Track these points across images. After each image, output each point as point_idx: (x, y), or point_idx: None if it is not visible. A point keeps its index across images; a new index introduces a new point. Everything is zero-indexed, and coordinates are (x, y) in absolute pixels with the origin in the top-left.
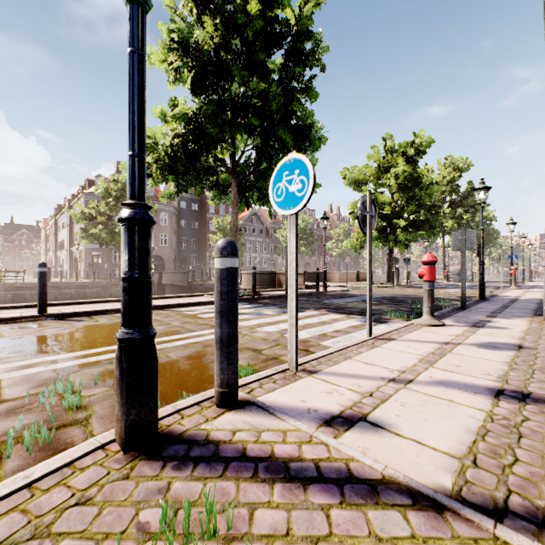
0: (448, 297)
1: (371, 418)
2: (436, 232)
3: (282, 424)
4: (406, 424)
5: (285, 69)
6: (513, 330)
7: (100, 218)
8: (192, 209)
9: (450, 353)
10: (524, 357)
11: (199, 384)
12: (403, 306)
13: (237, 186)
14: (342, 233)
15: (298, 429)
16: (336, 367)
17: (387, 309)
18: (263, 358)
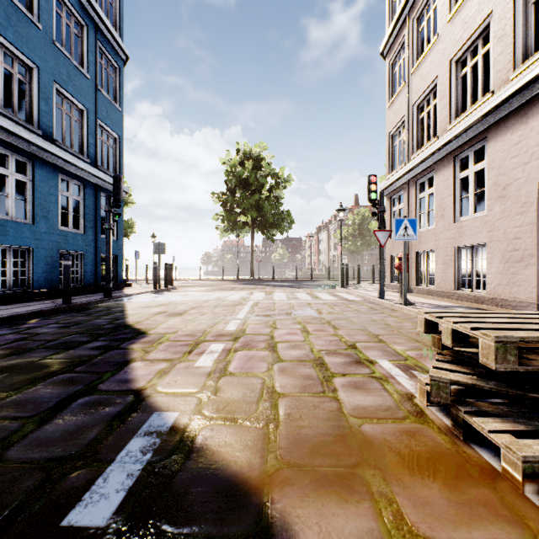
0: None
1: None
2: None
3: None
4: None
5: None
6: None
7: (349, 238)
8: None
9: None
10: None
11: None
12: None
13: None
14: None
15: None
16: None
17: None
18: None
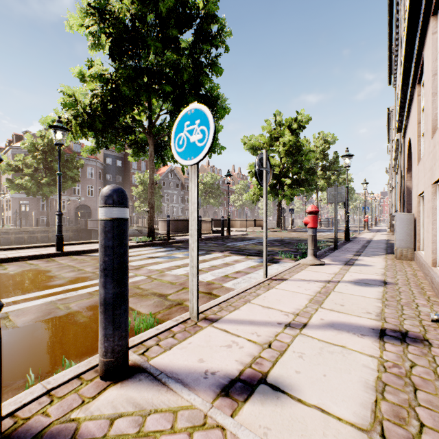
0: (322, 239)
1: (271, 378)
2: (313, 188)
3: (173, 399)
4: (307, 383)
5: (195, 45)
6: (375, 267)
7: (26, 170)
8: (117, 165)
9: (334, 292)
10: (391, 292)
11: (93, 341)
12: (290, 248)
13: (153, 145)
14: (243, 188)
15: (191, 405)
16: (236, 313)
17: (278, 250)
18: (168, 305)
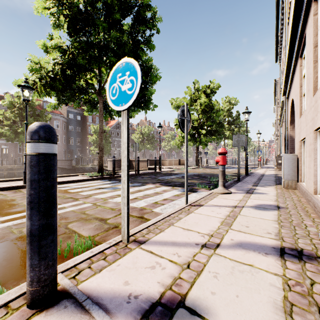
0: (228, 174)
1: (189, 301)
2: (221, 137)
3: None
4: (222, 306)
5: (133, 27)
6: (269, 195)
7: (6, 122)
8: (77, 119)
9: (240, 215)
10: (284, 215)
11: None
12: (205, 180)
13: (102, 103)
14: (171, 137)
15: None
16: (161, 235)
17: (196, 182)
18: (106, 228)
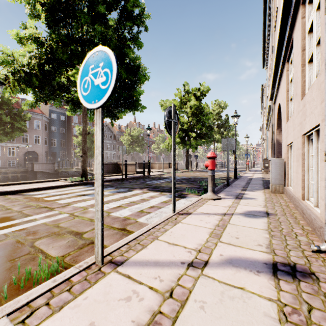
0: (218, 177)
1: None
2: (211, 140)
3: None
4: None
5: (120, 22)
6: (258, 200)
7: None
8: (61, 119)
9: (229, 224)
10: (273, 223)
11: None
12: (195, 184)
13: None
14: (161, 140)
15: None
16: (143, 252)
17: (185, 187)
18: (80, 244)
